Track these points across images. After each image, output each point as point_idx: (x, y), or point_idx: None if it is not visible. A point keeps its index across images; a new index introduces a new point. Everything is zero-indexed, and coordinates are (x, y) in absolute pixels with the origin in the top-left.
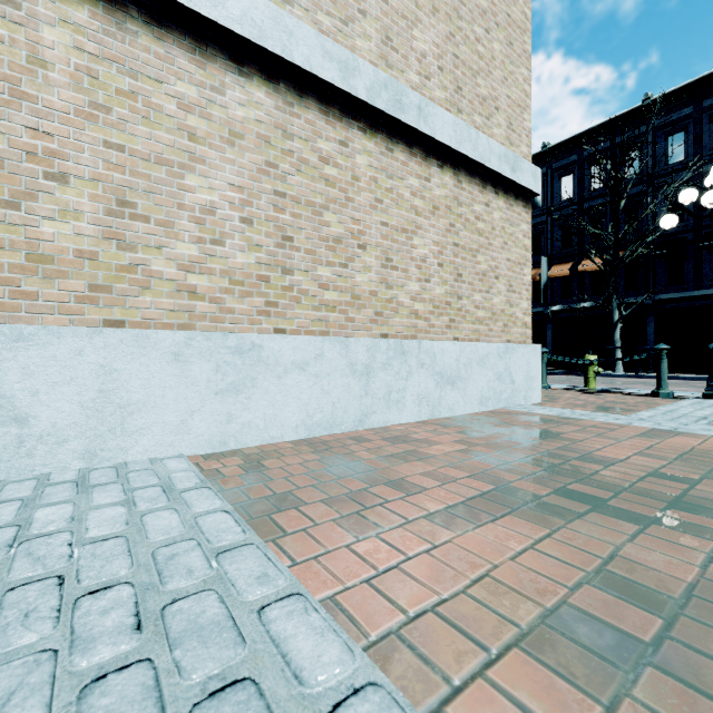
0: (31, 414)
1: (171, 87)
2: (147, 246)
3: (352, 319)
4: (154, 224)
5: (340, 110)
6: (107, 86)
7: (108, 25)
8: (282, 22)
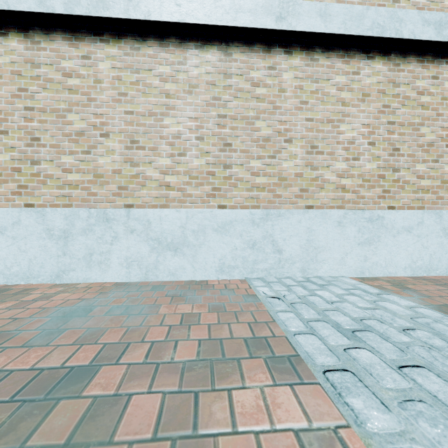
0: (283, 249)
1: (333, 81)
2: (322, 167)
3: (441, 197)
4: (325, 155)
5: (432, 56)
6: (306, 91)
7: (307, 61)
8: (395, 16)
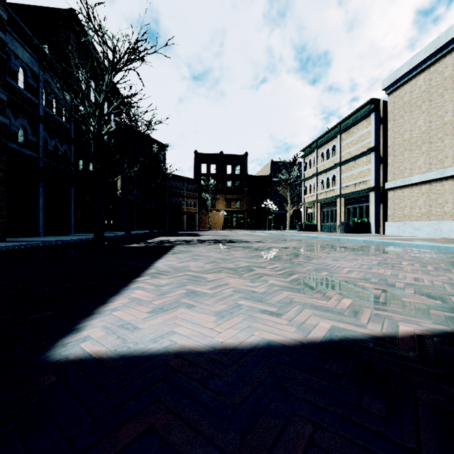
0: (442, 230)
1: None
2: None
3: None
4: None
5: None
6: (452, 189)
7: (452, 181)
8: None
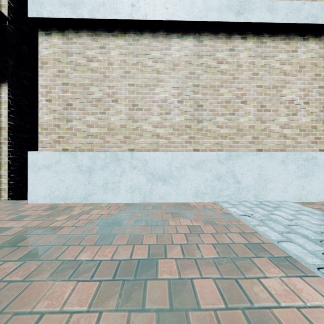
0: (241, 181)
1: (277, 57)
2: (269, 120)
3: None
4: (271, 112)
5: None
6: (257, 65)
7: (257, 44)
8: None
